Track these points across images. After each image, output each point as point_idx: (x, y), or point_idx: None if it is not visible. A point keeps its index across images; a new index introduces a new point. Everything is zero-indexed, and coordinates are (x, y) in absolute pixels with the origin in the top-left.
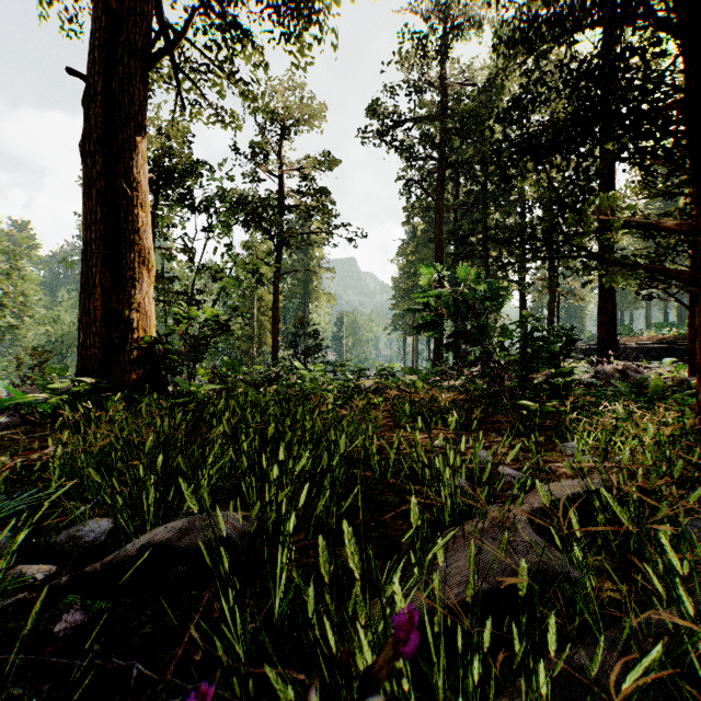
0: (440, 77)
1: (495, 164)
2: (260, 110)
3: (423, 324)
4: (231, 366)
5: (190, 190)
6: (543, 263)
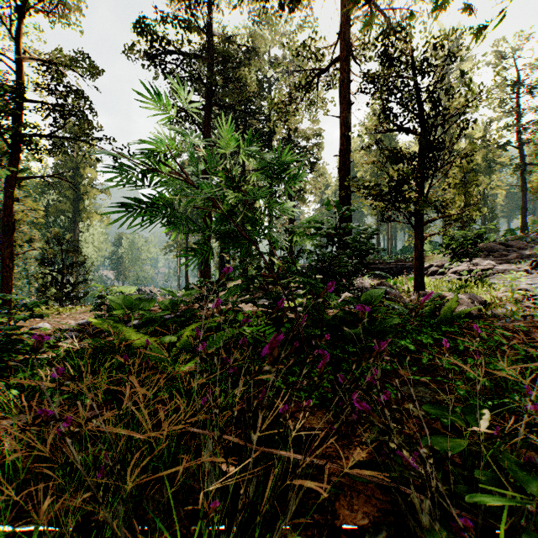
0: (207, 23)
1: None
2: None
3: (135, 200)
4: None
5: None
6: None
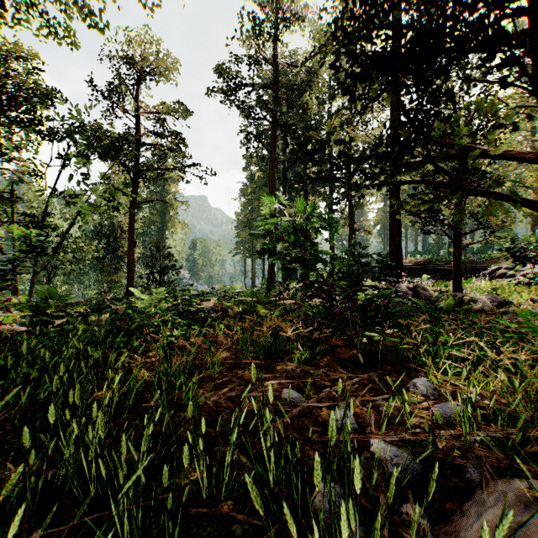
0: (273, 55)
1: (341, 84)
2: (98, 27)
3: (264, 250)
4: (47, 294)
5: (39, 115)
6: (388, 190)
